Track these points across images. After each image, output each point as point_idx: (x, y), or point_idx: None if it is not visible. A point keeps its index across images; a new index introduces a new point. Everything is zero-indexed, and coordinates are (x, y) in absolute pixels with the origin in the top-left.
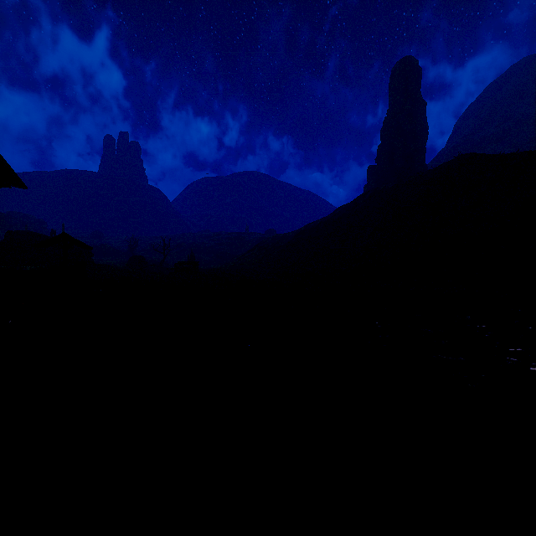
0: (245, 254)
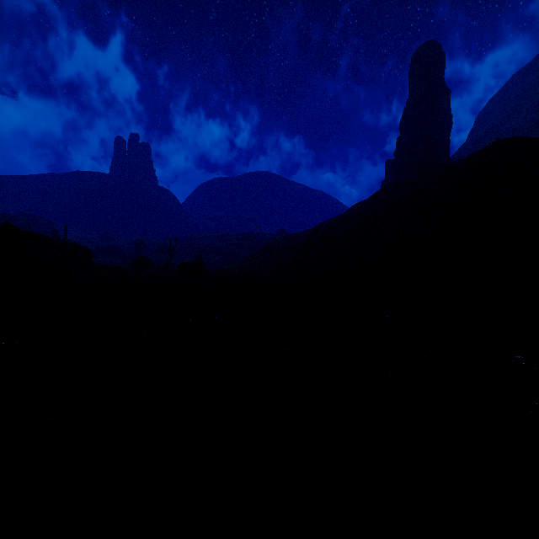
0: (255, 254)
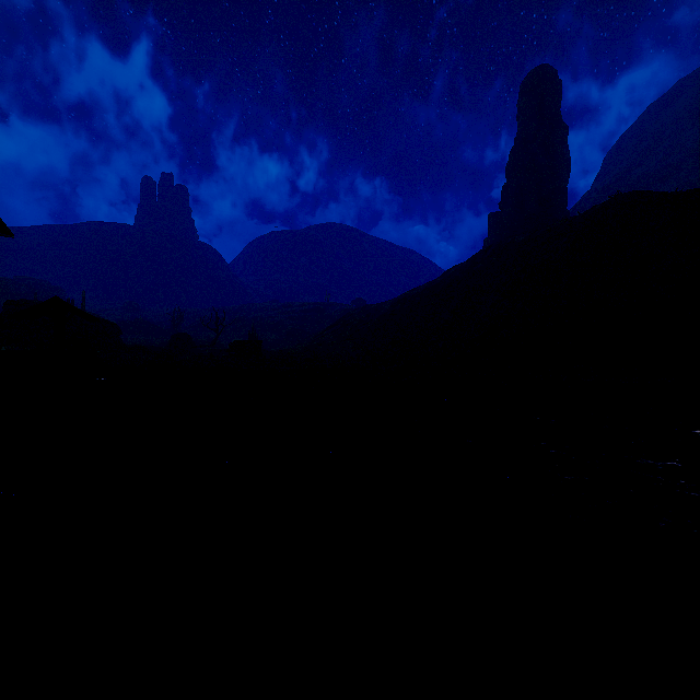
0: (325, 331)
